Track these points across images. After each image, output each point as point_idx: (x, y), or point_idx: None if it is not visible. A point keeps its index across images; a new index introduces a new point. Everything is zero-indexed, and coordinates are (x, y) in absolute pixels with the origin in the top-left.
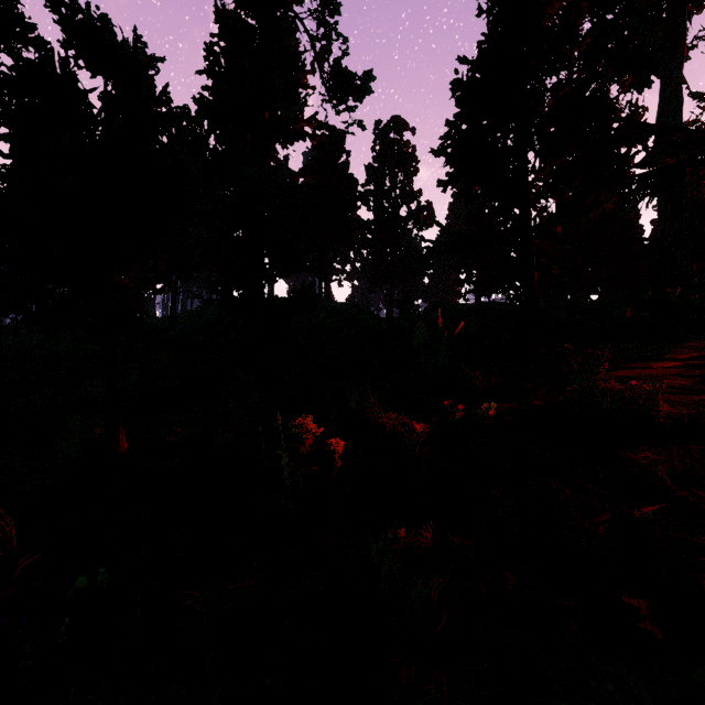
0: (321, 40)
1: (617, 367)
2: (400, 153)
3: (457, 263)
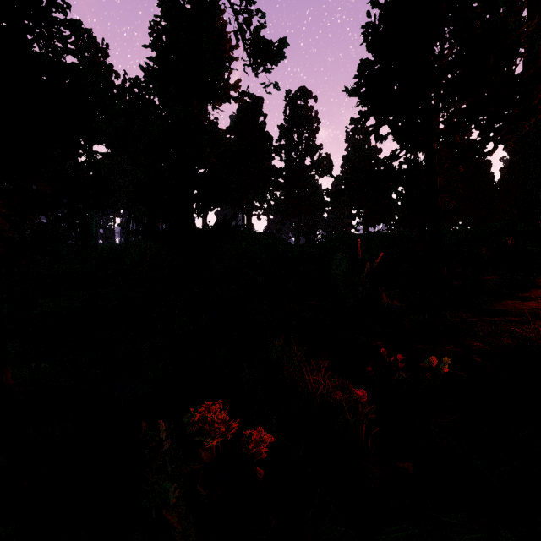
0: (243, 12)
1: (529, 296)
2: (305, 116)
3: (350, 202)
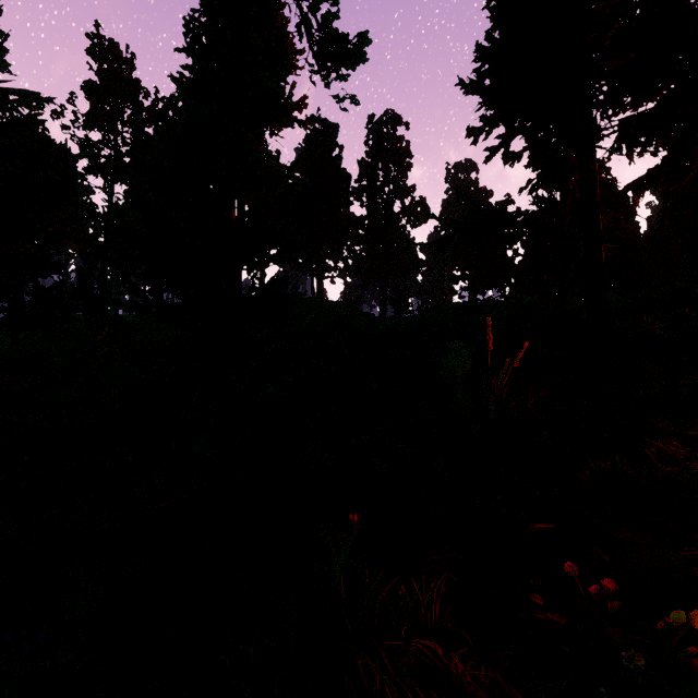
0: None
1: None
2: (394, 148)
3: (453, 260)
